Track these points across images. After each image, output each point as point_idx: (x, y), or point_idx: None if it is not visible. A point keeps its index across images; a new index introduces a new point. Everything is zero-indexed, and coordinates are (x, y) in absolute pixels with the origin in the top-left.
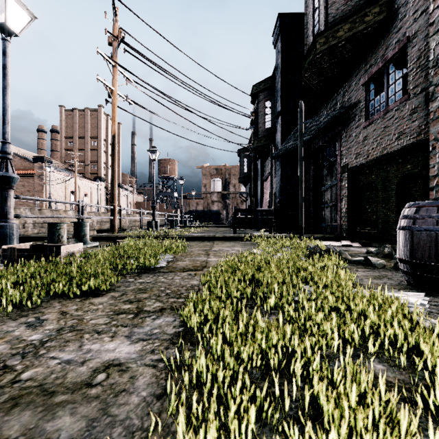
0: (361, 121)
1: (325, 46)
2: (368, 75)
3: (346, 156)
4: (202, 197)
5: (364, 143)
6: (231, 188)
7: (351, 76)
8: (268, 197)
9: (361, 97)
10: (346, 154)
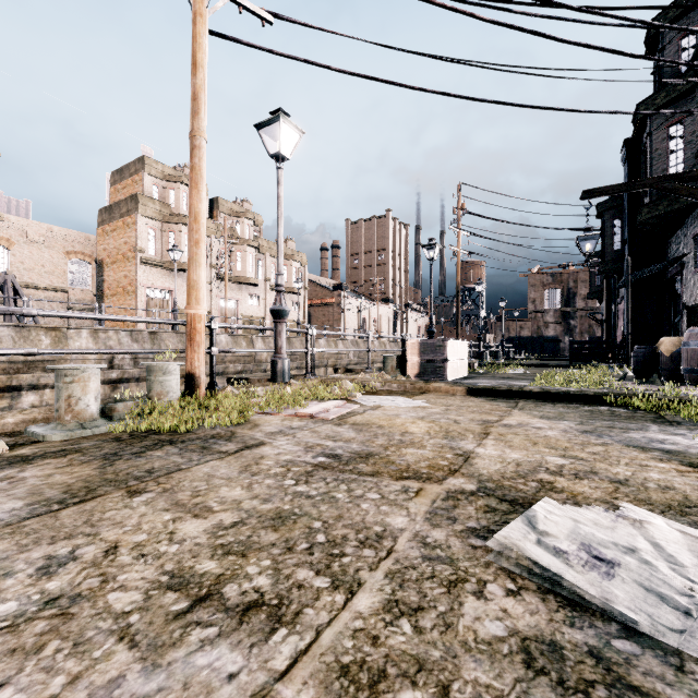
0: (692, 269)
1: (648, 216)
2: (692, 234)
3: (685, 295)
4: (529, 317)
5: (693, 288)
6: (578, 302)
7: (687, 225)
8: (622, 324)
9: (691, 247)
10: (685, 293)
